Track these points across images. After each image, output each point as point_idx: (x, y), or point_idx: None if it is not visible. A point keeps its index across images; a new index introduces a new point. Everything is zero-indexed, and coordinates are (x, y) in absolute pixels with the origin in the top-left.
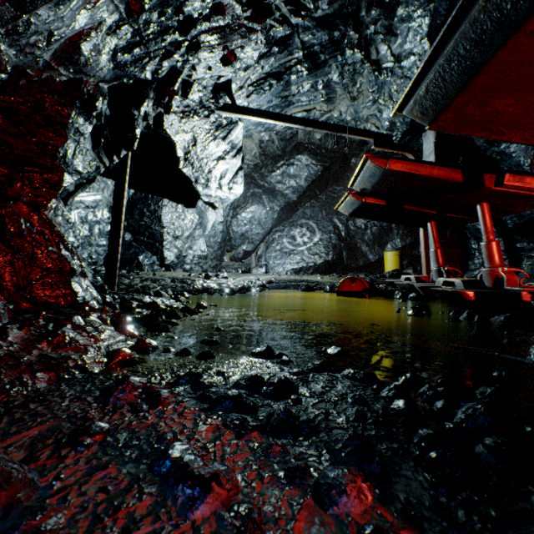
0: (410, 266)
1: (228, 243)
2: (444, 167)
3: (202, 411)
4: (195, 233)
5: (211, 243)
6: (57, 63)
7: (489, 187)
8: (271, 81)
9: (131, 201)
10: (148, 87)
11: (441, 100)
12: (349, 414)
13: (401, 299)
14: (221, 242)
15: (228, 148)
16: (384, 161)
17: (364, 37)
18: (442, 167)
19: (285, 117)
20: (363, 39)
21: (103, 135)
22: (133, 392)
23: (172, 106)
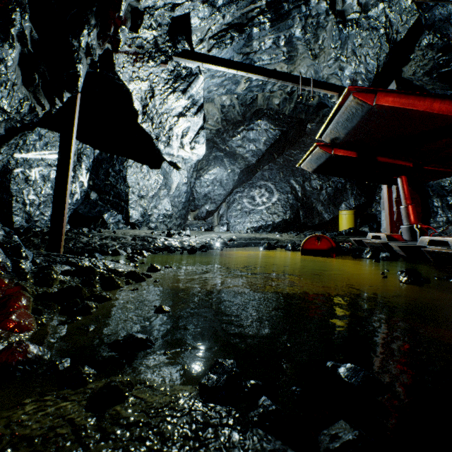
0: (365, 224)
1: (192, 203)
2: (447, 100)
3: None
4: (160, 193)
5: (176, 202)
6: None
7: None
8: (233, 33)
9: (96, 161)
10: (86, 9)
11: None
12: None
13: (374, 260)
14: (185, 202)
15: (188, 104)
16: (370, 96)
17: None
18: (445, 100)
19: (248, 66)
20: None
21: (37, 70)
22: None
23: (120, 40)
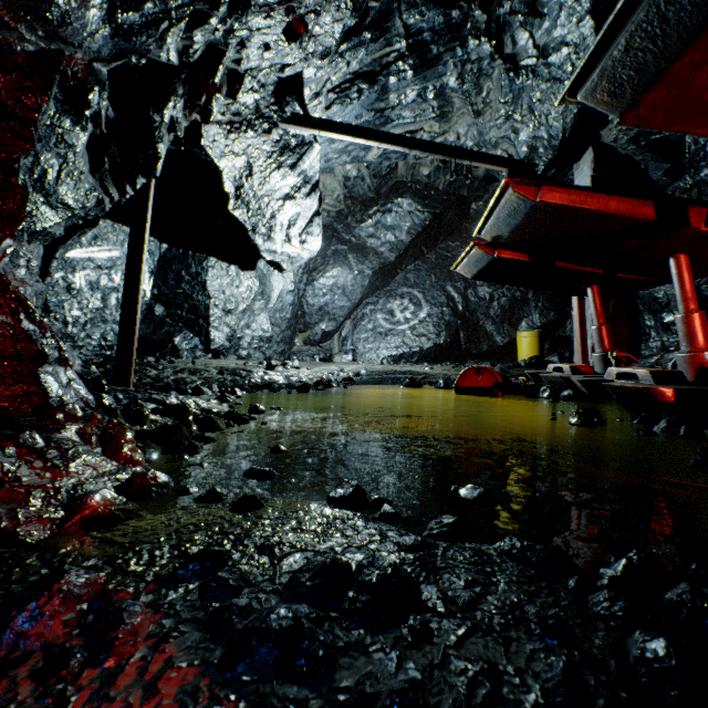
0: (554, 352)
1: (300, 320)
2: (626, 197)
3: (204, 675)
4: (255, 305)
5: (277, 319)
6: (14, 17)
7: (696, 227)
8: (361, 85)
9: (163, 260)
10: (173, 77)
11: (652, 64)
12: (546, 679)
13: (552, 399)
14: (291, 318)
15: (299, 183)
16: (533, 189)
17: (495, 19)
18: (624, 197)
19: (381, 134)
20: (494, 23)
21: (107, 152)
22: (60, 615)
23: (212, 110)
